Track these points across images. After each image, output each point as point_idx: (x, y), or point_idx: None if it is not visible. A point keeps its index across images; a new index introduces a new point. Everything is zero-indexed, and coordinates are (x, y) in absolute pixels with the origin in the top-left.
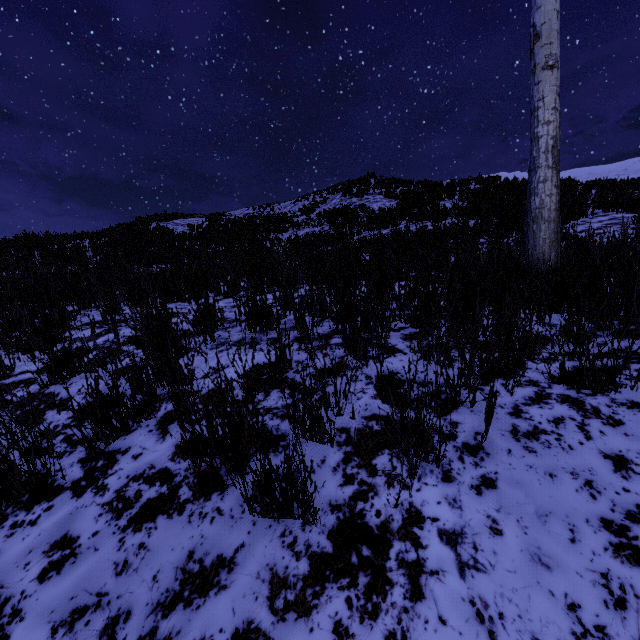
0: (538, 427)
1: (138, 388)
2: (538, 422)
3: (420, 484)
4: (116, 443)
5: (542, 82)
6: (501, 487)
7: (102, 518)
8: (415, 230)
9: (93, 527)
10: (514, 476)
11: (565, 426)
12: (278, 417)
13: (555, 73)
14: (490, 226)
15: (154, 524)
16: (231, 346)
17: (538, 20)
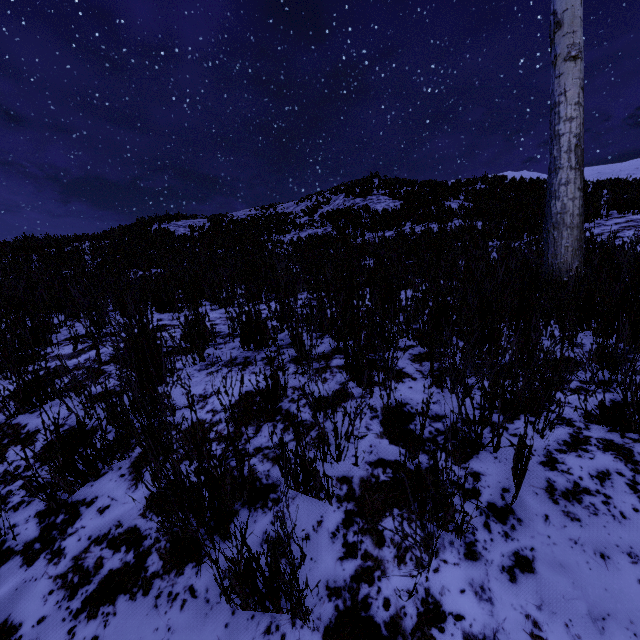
0: (579, 484)
1: (113, 420)
2: (578, 477)
3: (438, 561)
4: (81, 491)
5: (564, 75)
6: (540, 571)
7: (52, 597)
8: (420, 232)
9: (40, 610)
10: (555, 555)
11: (612, 484)
12: (269, 460)
13: (578, 64)
14: (499, 229)
15: (113, 608)
16: (221, 367)
17: (559, 7)
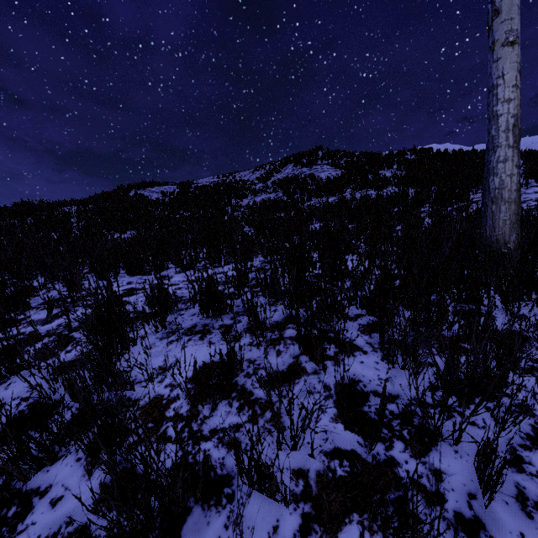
0: None
1: (74, 396)
2: None
3: None
4: (37, 477)
5: (502, 59)
6: None
7: None
8: (359, 198)
9: None
10: None
11: None
12: (224, 445)
13: (516, 49)
14: (430, 196)
15: None
16: (182, 335)
17: None
